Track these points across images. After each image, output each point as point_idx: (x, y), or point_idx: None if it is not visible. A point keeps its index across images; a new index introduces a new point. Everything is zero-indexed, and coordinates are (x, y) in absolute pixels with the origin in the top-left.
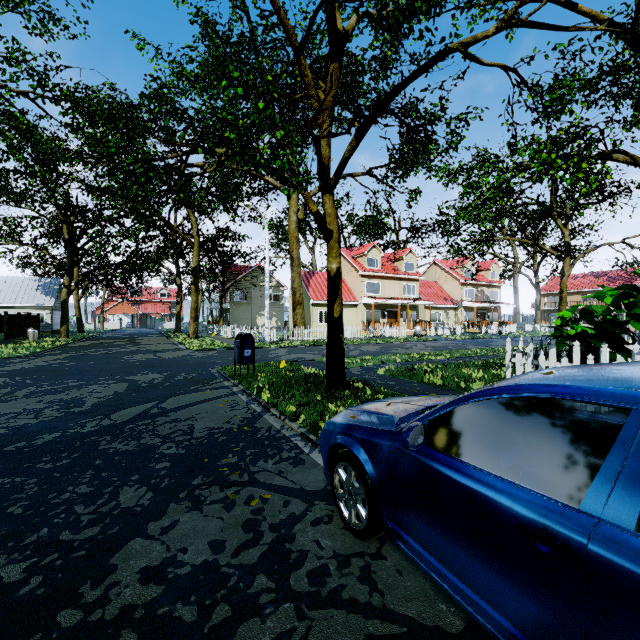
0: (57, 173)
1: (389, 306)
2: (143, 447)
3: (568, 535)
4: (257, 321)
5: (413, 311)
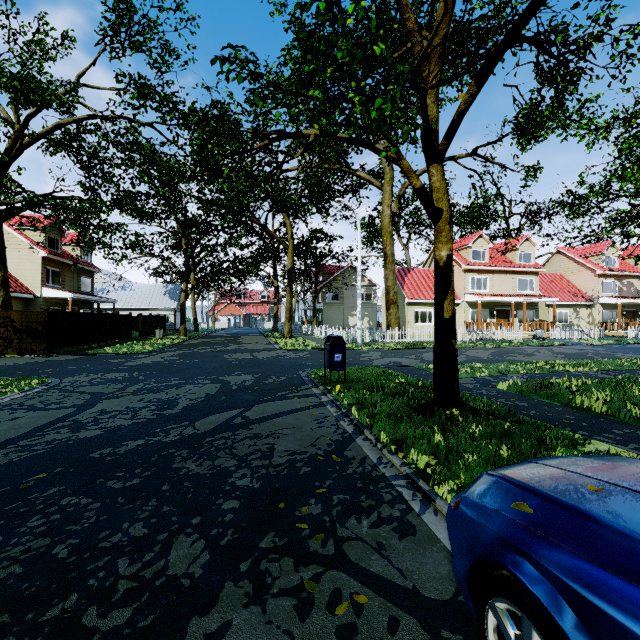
0: (176, 191)
1: (499, 304)
2: (215, 471)
3: None
4: (349, 321)
5: (530, 310)
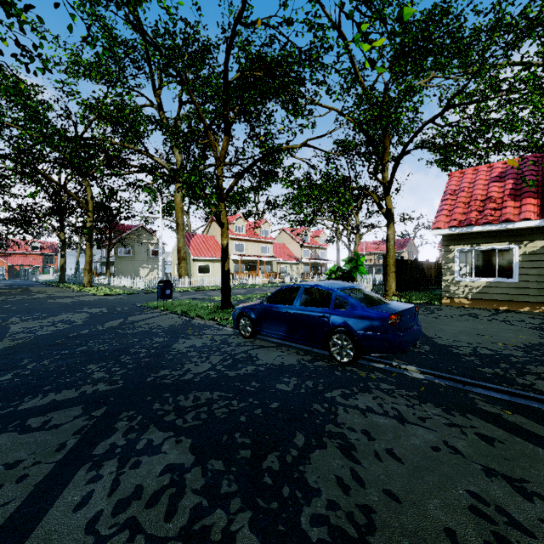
0: None
1: (251, 261)
2: (143, 331)
3: (291, 310)
4: (140, 273)
5: (268, 265)
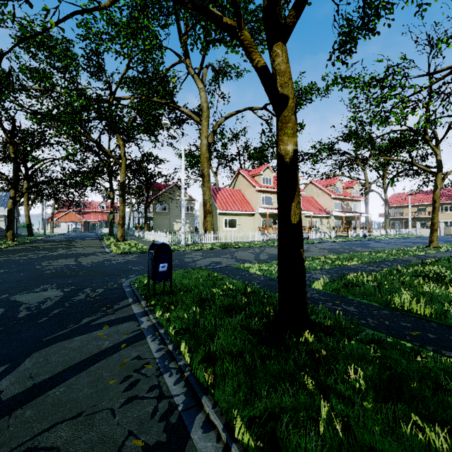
0: None
1: None
2: None
3: None
4: (174, 227)
5: None
